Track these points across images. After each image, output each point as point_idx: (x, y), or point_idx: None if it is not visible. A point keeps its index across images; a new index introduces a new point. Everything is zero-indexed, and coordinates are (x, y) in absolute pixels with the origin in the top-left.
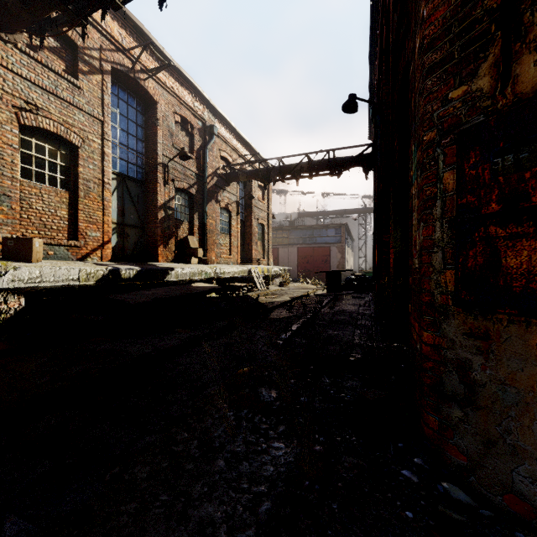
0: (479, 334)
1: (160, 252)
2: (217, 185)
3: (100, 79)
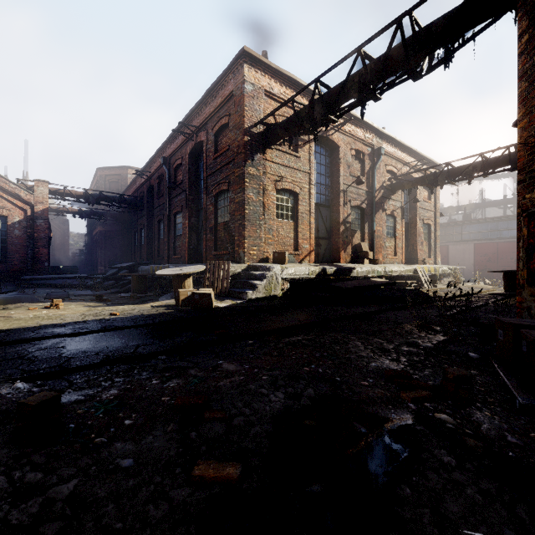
0: (534, 295)
1: (341, 255)
2: (383, 196)
3: (308, 147)
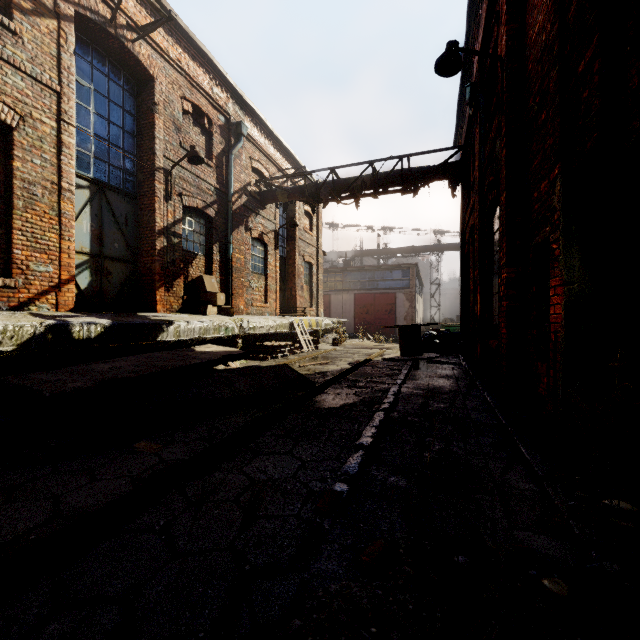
0: None
1: (160, 297)
2: (247, 206)
3: (54, 26)
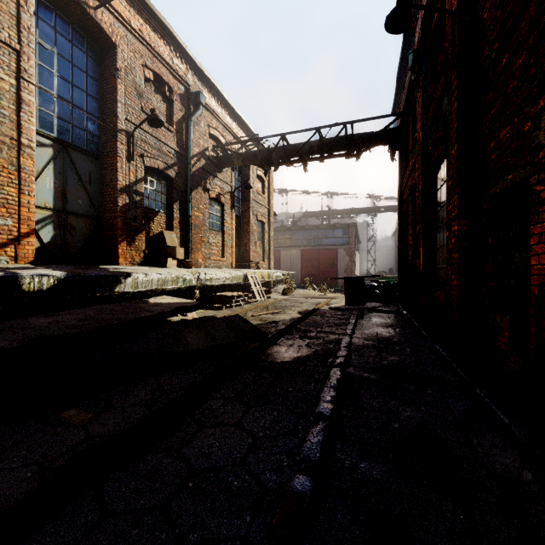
0: None
1: (122, 251)
2: (206, 169)
3: None
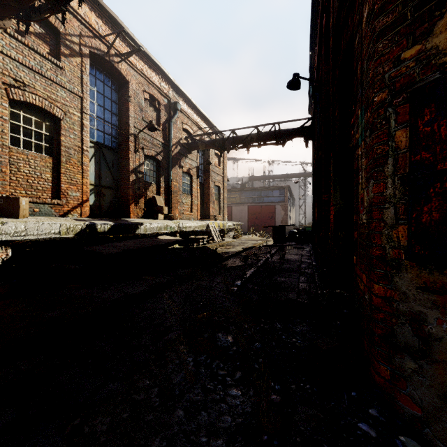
0: (435, 288)
1: (132, 209)
2: (180, 152)
3: (79, 61)
